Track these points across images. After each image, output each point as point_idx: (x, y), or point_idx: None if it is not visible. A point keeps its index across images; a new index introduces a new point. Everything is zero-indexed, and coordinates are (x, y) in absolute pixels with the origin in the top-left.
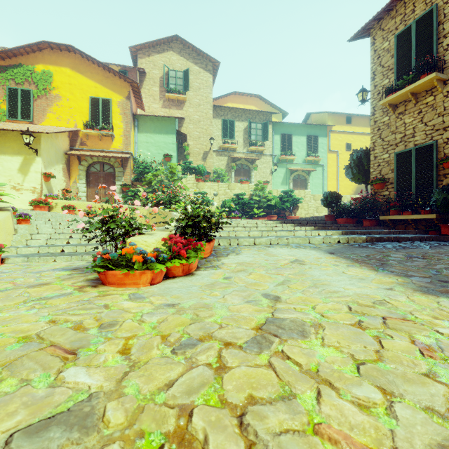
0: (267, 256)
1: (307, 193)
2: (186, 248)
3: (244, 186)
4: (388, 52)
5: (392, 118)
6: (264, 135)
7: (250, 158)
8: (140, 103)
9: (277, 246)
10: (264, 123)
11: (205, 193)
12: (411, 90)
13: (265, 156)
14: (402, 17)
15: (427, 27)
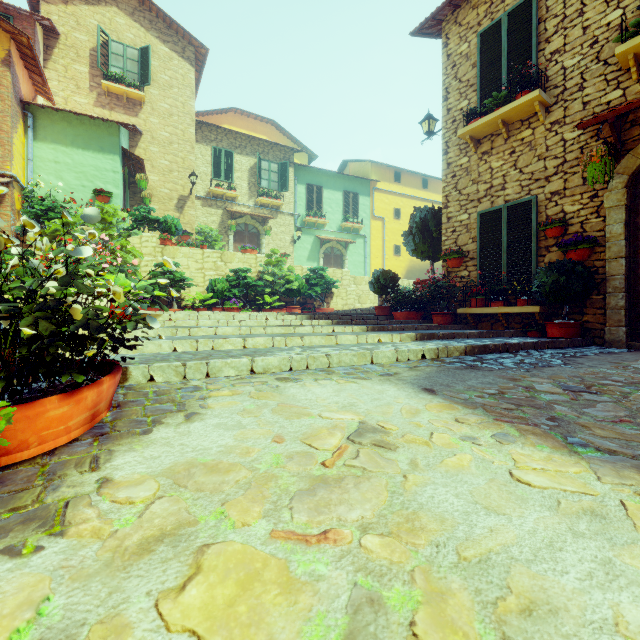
0: (281, 417)
1: (346, 273)
2: None
3: (249, 258)
4: (467, 59)
5: (473, 160)
6: (281, 182)
7: (260, 215)
8: (42, 84)
9: (307, 377)
10: (282, 163)
11: (178, 265)
12: (503, 115)
13: (283, 214)
14: (487, 7)
15: (524, 24)
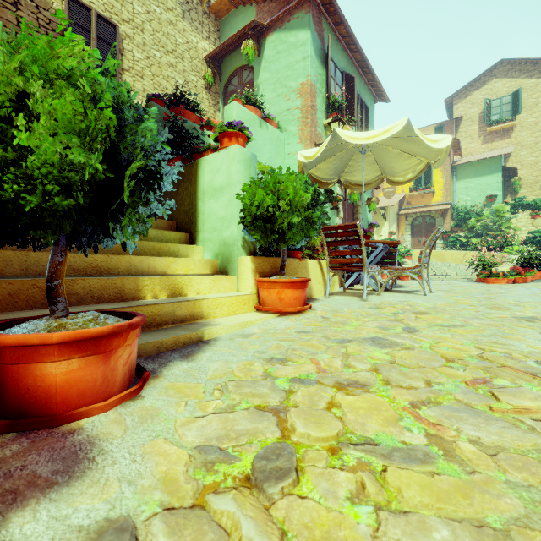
0: None
1: None
2: (523, 271)
3: None
4: None
5: None
6: None
7: None
8: (457, 151)
9: None
10: None
11: None
12: None
13: None
14: None
15: None
